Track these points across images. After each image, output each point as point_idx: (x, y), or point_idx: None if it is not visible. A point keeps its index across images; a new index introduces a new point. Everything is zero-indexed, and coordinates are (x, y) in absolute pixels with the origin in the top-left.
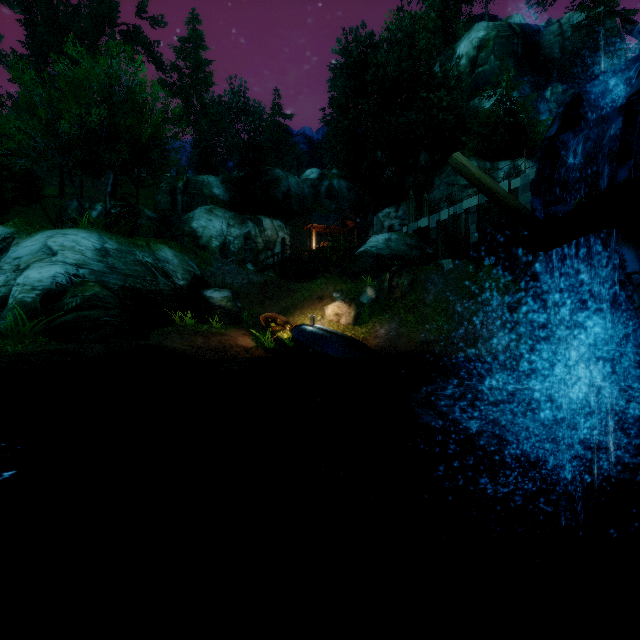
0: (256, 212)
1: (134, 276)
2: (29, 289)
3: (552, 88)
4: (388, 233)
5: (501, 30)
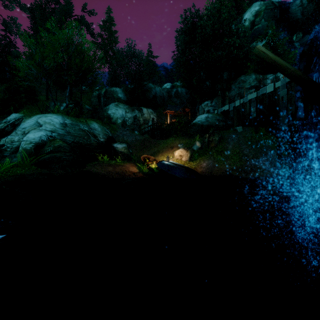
0: (139, 105)
1: (79, 136)
2: (29, 143)
3: (296, 34)
4: (207, 114)
5: (268, 5)
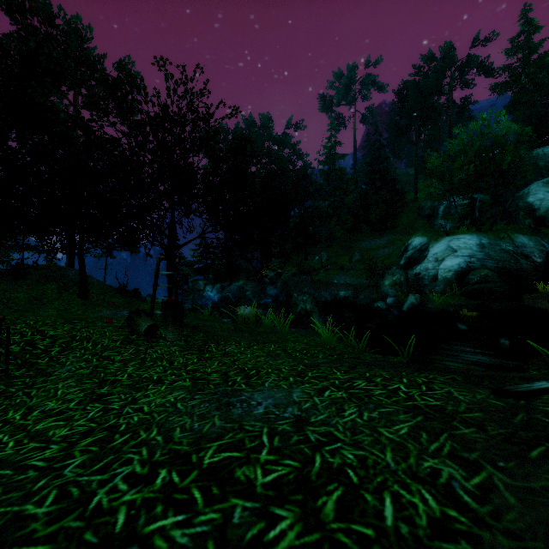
0: None
1: (502, 260)
2: (447, 271)
3: None
4: None
5: None
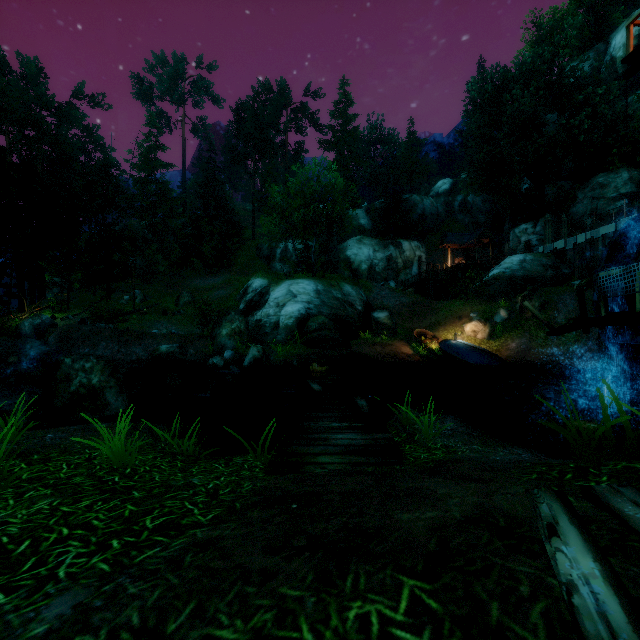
0: (395, 235)
1: (334, 307)
2: (289, 318)
3: None
4: (523, 254)
5: None
